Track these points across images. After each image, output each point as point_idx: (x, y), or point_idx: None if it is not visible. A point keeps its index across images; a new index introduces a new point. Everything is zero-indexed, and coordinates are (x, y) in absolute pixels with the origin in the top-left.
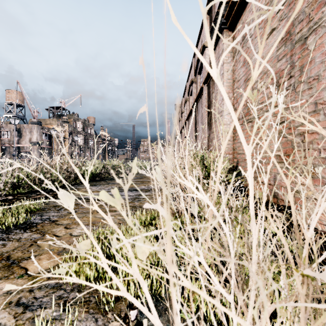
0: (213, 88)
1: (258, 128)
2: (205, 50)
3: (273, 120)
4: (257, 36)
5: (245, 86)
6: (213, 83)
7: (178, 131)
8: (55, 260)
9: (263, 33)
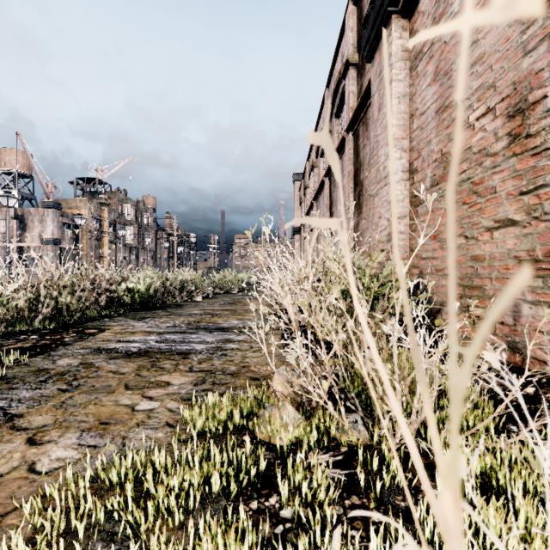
0: (364, 138)
1: (471, 204)
2: (349, 69)
3: (512, 185)
4: None
5: (438, 123)
6: (366, 128)
7: None
8: None
9: (483, 4)
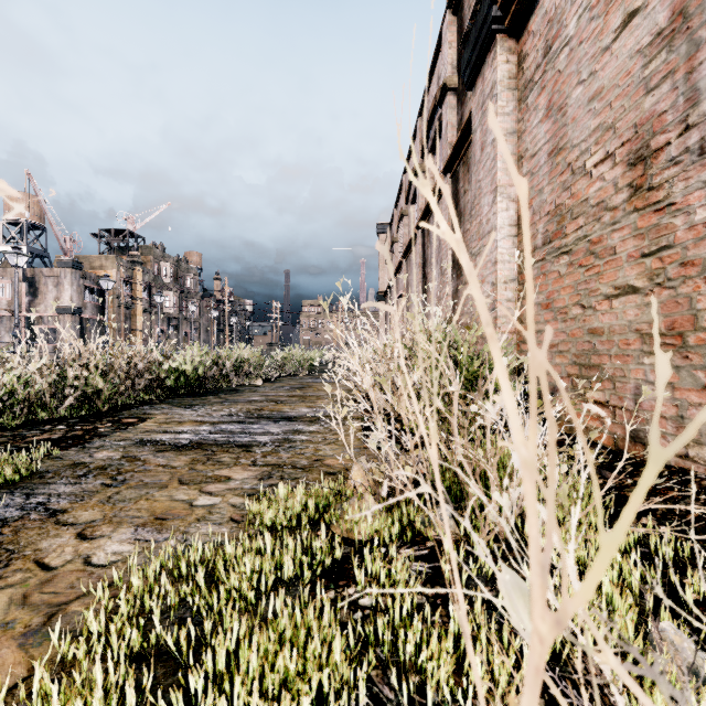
0: (466, 181)
1: (588, 267)
2: (447, 95)
3: (634, 245)
4: (585, 40)
5: (551, 168)
6: (467, 169)
7: (384, 283)
8: (3, 670)
9: (602, 29)
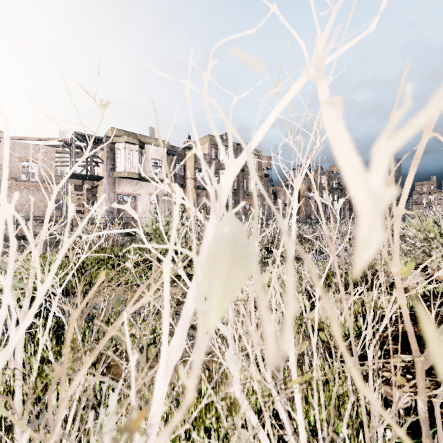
0: None
1: None
2: None
3: None
4: None
5: None
6: None
7: None
8: None
9: None
